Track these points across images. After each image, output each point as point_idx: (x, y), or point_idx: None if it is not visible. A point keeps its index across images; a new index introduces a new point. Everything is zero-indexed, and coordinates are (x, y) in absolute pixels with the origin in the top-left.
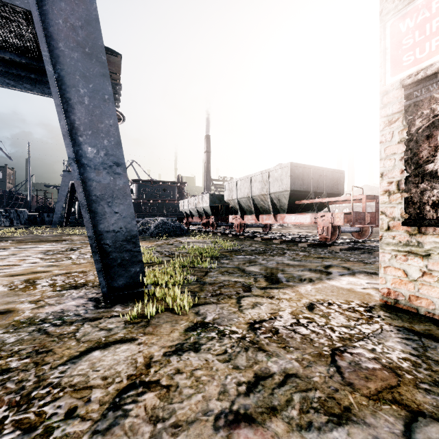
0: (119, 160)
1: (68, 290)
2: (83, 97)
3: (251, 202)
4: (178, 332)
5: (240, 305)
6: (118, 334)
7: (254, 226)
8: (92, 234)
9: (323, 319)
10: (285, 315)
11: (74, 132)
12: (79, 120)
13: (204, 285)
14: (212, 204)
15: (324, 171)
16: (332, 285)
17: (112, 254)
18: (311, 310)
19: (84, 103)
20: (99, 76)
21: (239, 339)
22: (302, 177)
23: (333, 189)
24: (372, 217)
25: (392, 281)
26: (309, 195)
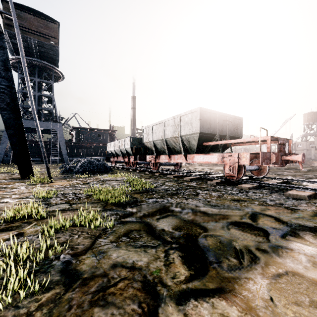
0: None
1: None
2: None
3: (164, 144)
4: None
5: None
6: None
7: (167, 164)
8: None
9: None
10: None
11: None
12: None
13: (68, 287)
14: (133, 145)
15: (227, 117)
16: (293, 270)
17: None
18: None
19: None
20: None
21: None
22: (210, 121)
23: (234, 133)
24: (276, 157)
25: None
26: (215, 137)
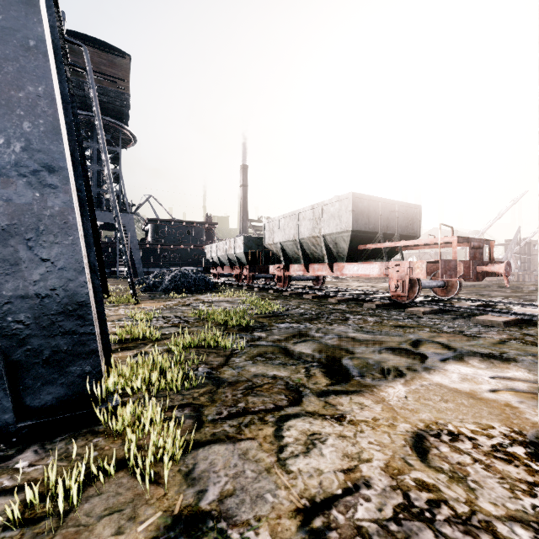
0: (53, 160)
1: None
2: None
3: (298, 247)
4: None
5: (281, 444)
6: None
7: (302, 278)
8: None
9: (458, 489)
10: (375, 476)
11: None
12: None
13: (219, 386)
14: (248, 249)
15: (395, 206)
16: (437, 382)
17: (32, 340)
18: (424, 457)
19: None
20: (18, 3)
21: None
22: (368, 213)
23: (407, 230)
24: (466, 267)
25: None
26: (376, 237)
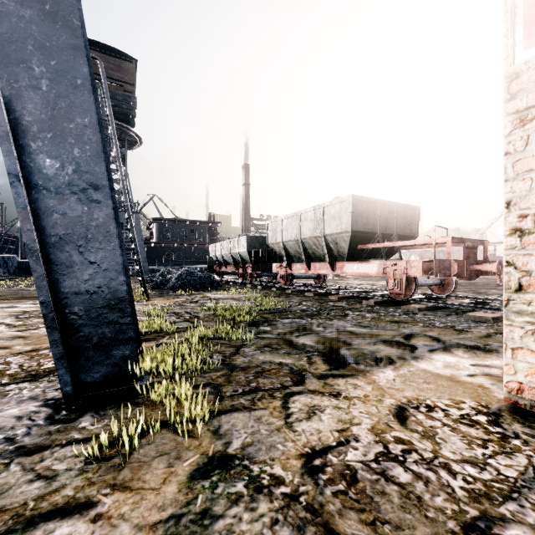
0: (98, 180)
1: (20, 383)
2: (39, 80)
3: (300, 247)
4: (176, 482)
5: (288, 413)
6: (64, 490)
7: (304, 276)
8: (47, 299)
9: (427, 443)
10: (363, 434)
11: (21, 134)
12: (30, 115)
13: (233, 370)
14: (251, 248)
15: (394, 207)
16: (423, 369)
17: (84, 329)
18: (403, 422)
19: (39, 89)
20: (68, 49)
21: (286, 501)
22: (367, 214)
23: (405, 230)
24: (460, 266)
25: (527, 371)
26: (375, 237)
